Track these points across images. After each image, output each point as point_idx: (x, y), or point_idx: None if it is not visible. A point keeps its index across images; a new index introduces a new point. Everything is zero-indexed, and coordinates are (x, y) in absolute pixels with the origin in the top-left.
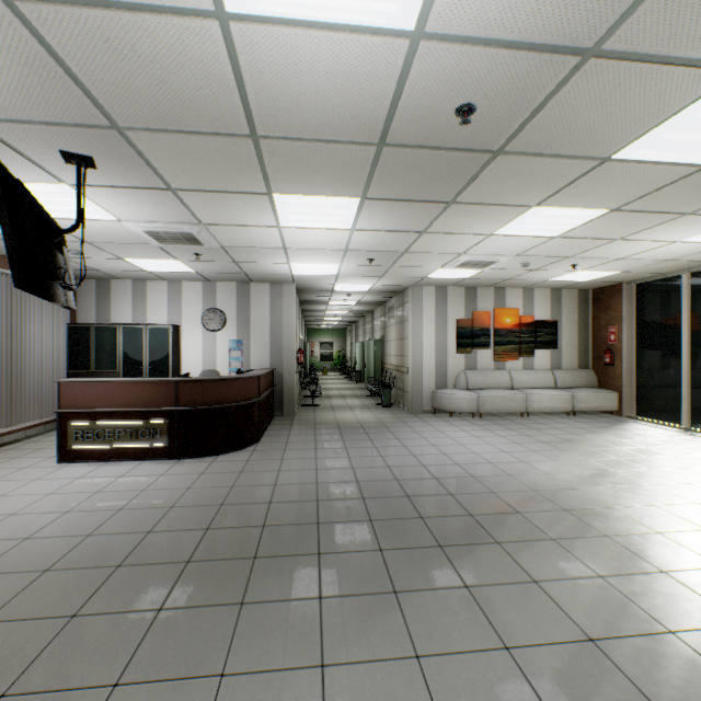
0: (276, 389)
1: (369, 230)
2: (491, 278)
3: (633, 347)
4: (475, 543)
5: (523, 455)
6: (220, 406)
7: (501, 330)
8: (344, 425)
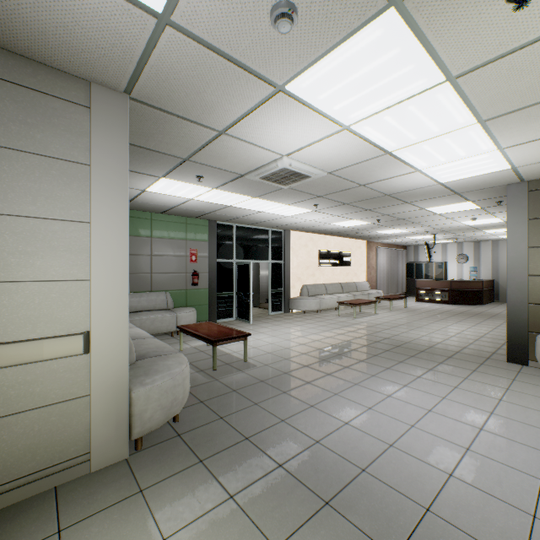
0: (494, 289)
1: None
2: None
3: None
4: None
5: None
6: (465, 290)
7: None
8: None
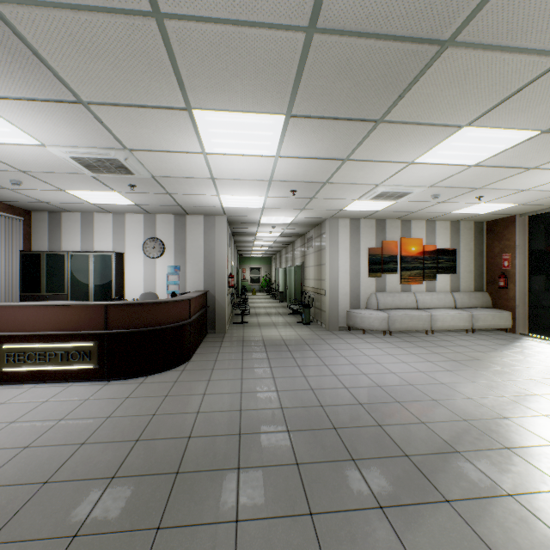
0: (209, 309)
1: (293, 157)
2: (400, 211)
3: (526, 272)
4: (422, 503)
5: (440, 375)
6: (150, 329)
7: (407, 257)
8: (269, 342)
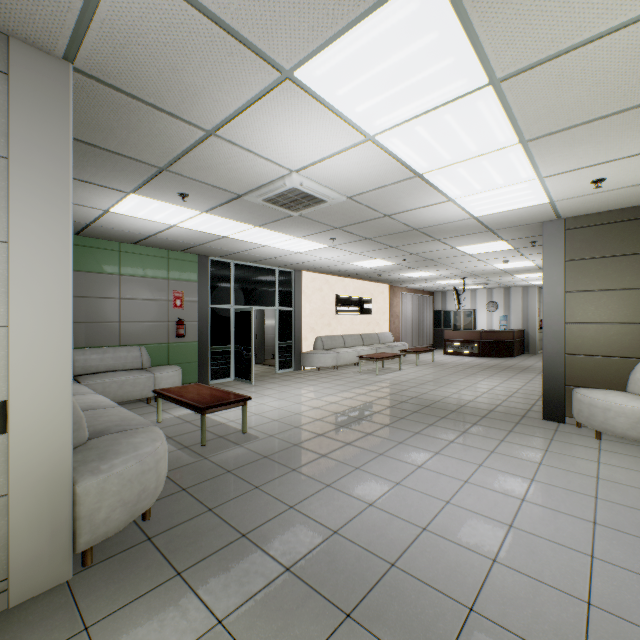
0: (525, 340)
1: None
2: None
3: None
4: None
5: None
6: (496, 341)
7: None
8: None
